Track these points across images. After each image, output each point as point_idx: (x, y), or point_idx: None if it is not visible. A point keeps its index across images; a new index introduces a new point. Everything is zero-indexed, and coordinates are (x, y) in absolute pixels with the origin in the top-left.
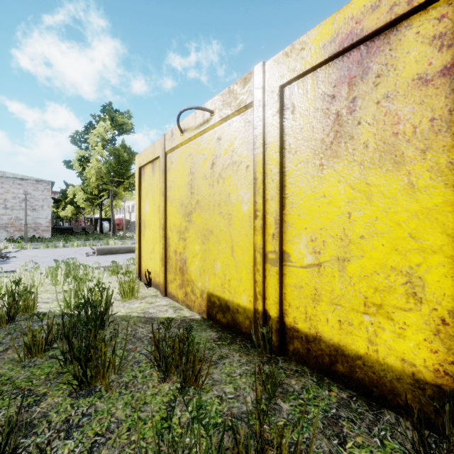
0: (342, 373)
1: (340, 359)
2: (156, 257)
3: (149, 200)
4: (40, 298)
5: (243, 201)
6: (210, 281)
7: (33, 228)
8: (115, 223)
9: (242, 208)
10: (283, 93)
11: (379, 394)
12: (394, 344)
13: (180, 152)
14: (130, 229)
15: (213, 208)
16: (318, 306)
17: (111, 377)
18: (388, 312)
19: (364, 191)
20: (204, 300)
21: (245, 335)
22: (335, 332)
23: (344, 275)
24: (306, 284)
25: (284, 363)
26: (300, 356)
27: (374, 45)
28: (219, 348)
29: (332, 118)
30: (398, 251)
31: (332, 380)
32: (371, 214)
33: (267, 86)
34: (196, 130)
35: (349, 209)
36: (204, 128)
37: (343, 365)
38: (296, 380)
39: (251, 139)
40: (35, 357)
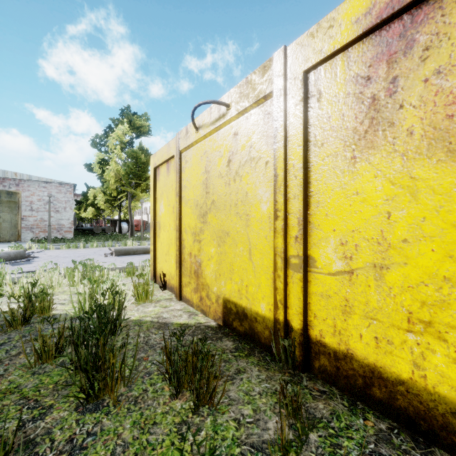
0: (379, 399)
1: (376, 382)
2: (171, 259)
3: (164, 201)
4: (57, 299)
5: (262, 201)
6: (226, 286)
7: (57, 229)
8: (133, 224)
9: (261, 208)
10: (307, 79)
11: (428, 429)
12: (447, 370)
13: (195, 150)
14: (147, 230)
15: (229, 208)
16: (350, 319)
17: (120, 390)
18: (440, 331)
19: (408, 187)
20: (220, 306)
21: (264, 347)
22: (371, 350)
23: (382, 285)
24: (334, 294)
25: (309, 381)
26: (327, 374)
27: (421, 12)
28: (236, 360)
29: (366, 103)
30: (453, 258)
31: (366, 406)
32: (417, 214)
33: (289, 73)
34: (211, 126)
35: (388, 208)
36: (220, 123)
37: (381, 390)
38: (324, 403)
39: (271, 132)
40: (46, 363)
